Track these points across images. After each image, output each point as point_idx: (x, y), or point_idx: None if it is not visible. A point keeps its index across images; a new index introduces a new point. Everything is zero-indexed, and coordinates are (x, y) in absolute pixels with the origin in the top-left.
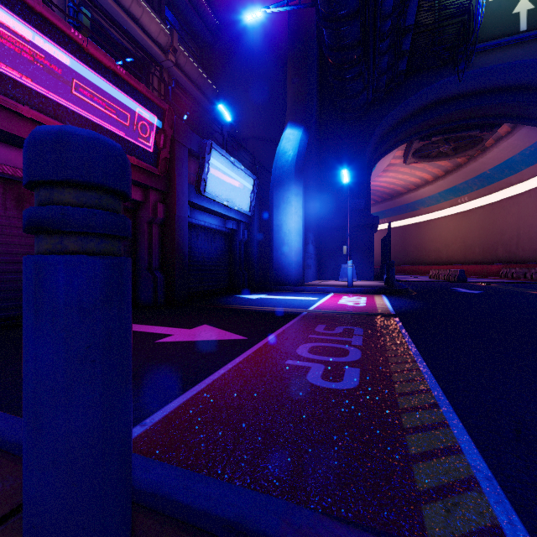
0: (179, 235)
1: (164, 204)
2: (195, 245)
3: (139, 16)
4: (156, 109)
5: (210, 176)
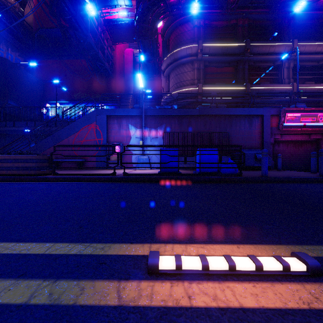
0: None
1: None
2: None
3: (320, 50)
4: None
5: None
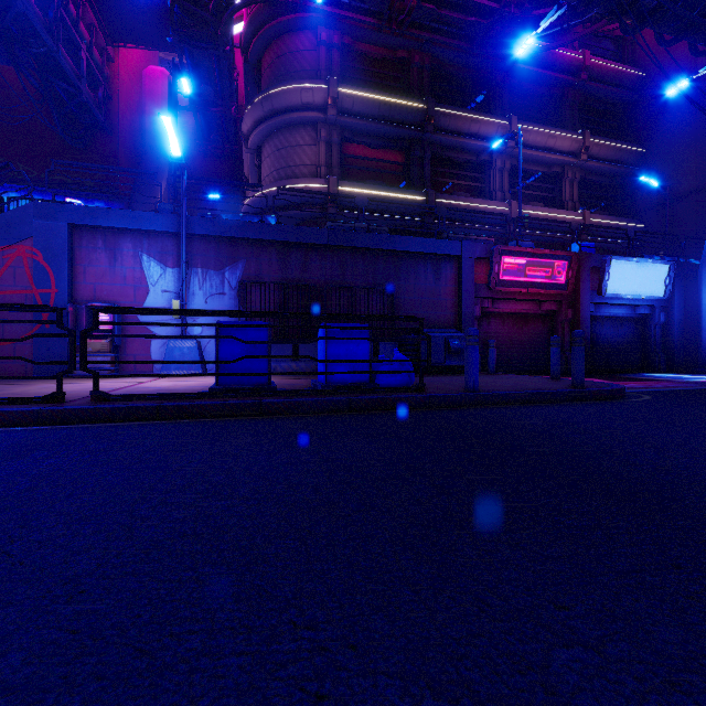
0: (582, 328)
1: (571, 309)
2: (599, 332)
3: (553, 145)
4: (566, 258)
5: (610, 281)
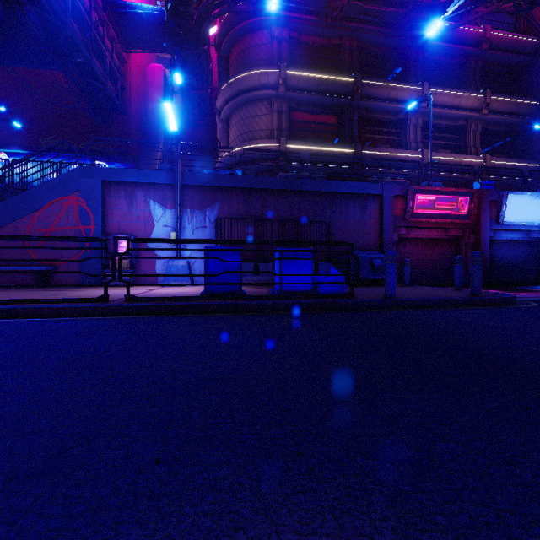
0: (483, 250)
1: (473, 235)
2: (498, 253)
3: (458, 103)
4: (469, 194)
5: (507, 211)
